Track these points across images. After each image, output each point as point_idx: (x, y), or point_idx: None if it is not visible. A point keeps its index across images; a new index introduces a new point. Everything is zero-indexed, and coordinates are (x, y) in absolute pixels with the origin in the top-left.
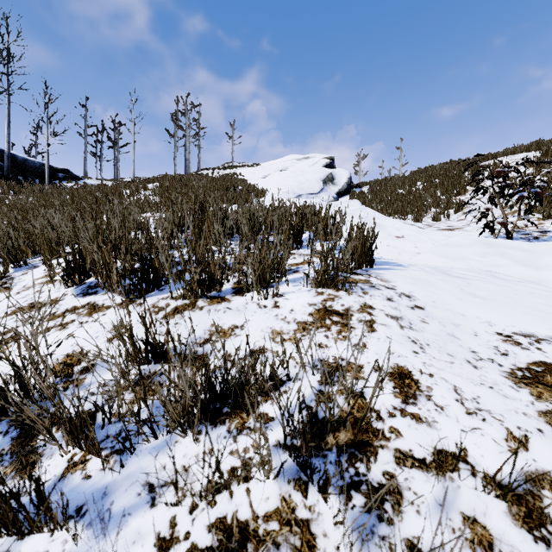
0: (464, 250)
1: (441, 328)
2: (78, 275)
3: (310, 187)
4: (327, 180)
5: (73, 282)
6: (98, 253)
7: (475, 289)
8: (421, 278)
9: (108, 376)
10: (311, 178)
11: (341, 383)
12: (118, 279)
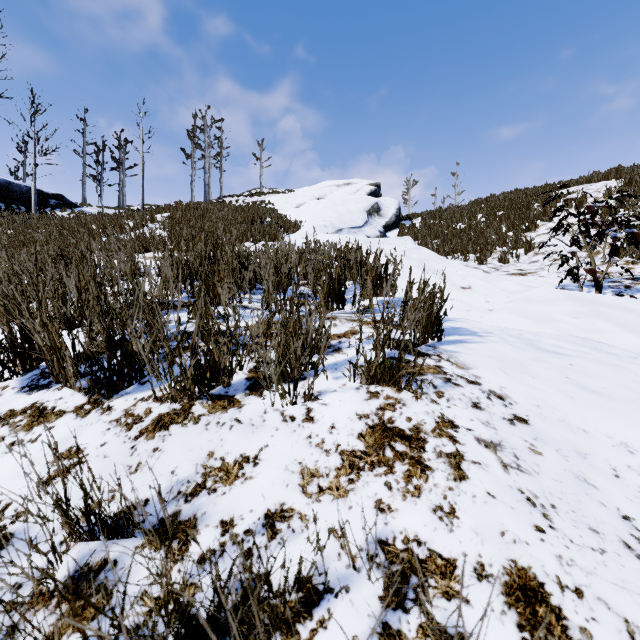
0: (550, 308)
1: (562, 463)
2: (22, 361)
3: (352, 220)
4: (372, 211)
5: (13, 372)
6: (44, 333)
7: (584, 375)
8: (507, 357)
9: (25, 565)
10: (354, 208)
11: (420, 606)
12: (75, 371)
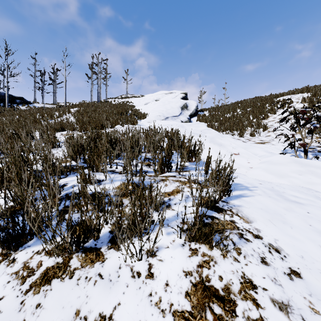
0: (285, 168)
1: None
2: None
3: (173, 112)
4: (183, 107)
5: None
6: None
7: (319, 222)
8: (271, 208)
9: None
10: (174, 106)
11: None
12: None
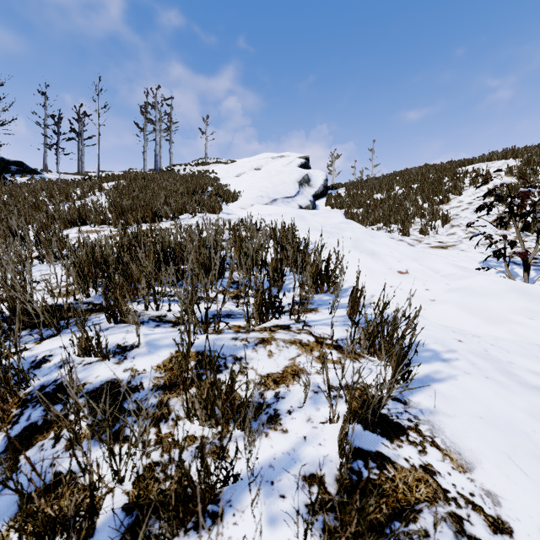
0: (499, 303)
1: None
2: None
3: (285, 190)
4: (303, 182)
5: None
6: None
7: None
8: (500, 414)
9: None
10: (287, 179)
11: None
12: None
